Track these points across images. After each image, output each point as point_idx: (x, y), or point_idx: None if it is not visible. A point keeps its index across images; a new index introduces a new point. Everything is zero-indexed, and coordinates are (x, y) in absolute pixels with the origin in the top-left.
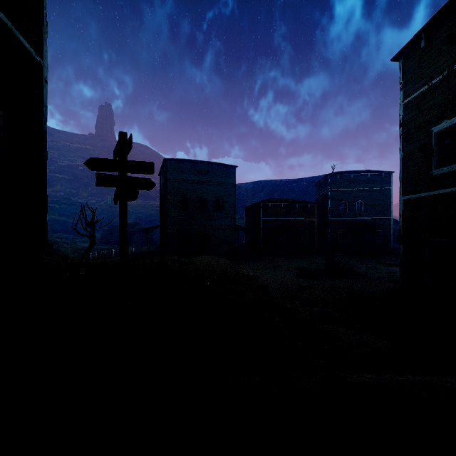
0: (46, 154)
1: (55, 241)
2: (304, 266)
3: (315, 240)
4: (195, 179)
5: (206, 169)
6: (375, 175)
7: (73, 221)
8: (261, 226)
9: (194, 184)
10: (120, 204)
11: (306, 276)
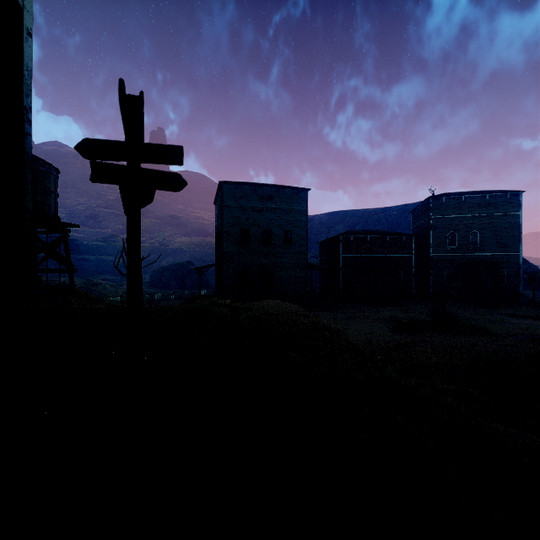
0: (30, 143)
1: (98, 283)
2: (400, 316)
3: (412, 283)
4: (257, 206)
5: (270, 193)
6: (496, 196)
7: (114, 259)
8: (341, 265)
9: (255, 213)
10: (128, 210)
11: (404, 330)
